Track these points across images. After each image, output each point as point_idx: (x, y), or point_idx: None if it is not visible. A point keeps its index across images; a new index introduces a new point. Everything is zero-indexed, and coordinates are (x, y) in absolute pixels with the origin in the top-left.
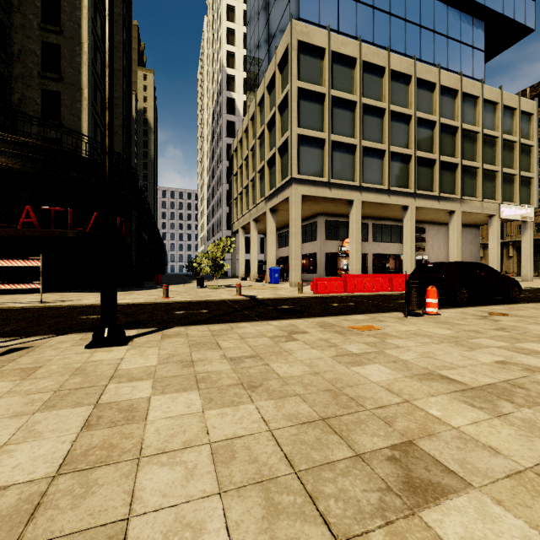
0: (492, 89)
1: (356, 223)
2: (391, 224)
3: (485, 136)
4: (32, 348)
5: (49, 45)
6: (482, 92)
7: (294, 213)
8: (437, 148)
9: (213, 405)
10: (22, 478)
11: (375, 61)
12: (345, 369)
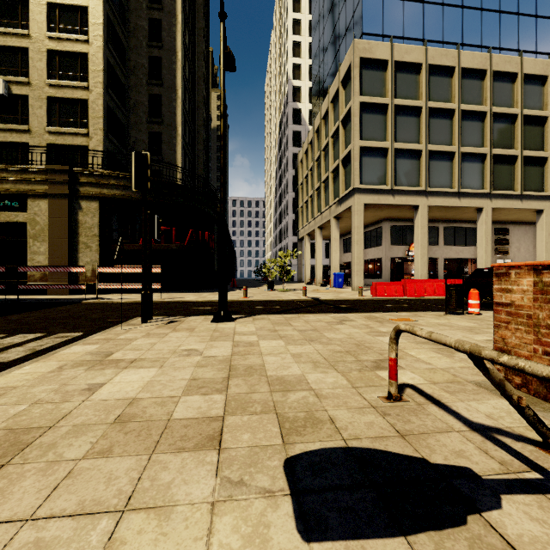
0: None
1: (421, 228)
2: (465, 227)
3: None
4: (182, 321)
5: (153, 96)
6: None
7: (356, 221)
8: (519, 143)
9: (290, 344)
10: (220, 355)
11: (442, 62)
12: (371, 337)
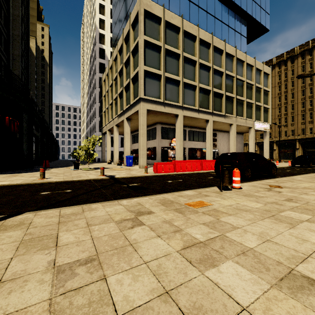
0: (251, 58)
1: (180, 128)
2: (198, 131)
3: (247, 83)
4: None
5: None
6: (246, 59)
7: (141, 120)
8: (224, 88)
9: None
10: None
11: (190, 31)
12: (200, 276)
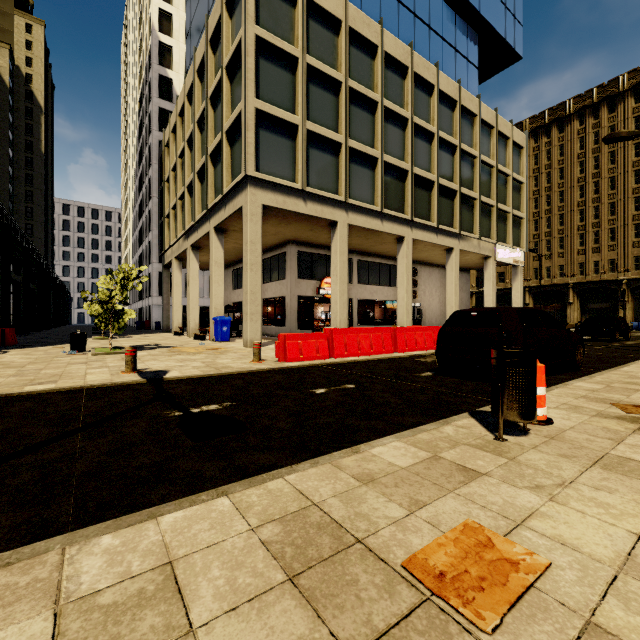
0: (488, 110)
1: (341, 254)
2: (379, 262)
3: (482, 163)
4: None
5: None
6: (479, 110)
7: (250, 231)
8: (436, 168)
9: None
10: None
11: (365, 32)
12: None
